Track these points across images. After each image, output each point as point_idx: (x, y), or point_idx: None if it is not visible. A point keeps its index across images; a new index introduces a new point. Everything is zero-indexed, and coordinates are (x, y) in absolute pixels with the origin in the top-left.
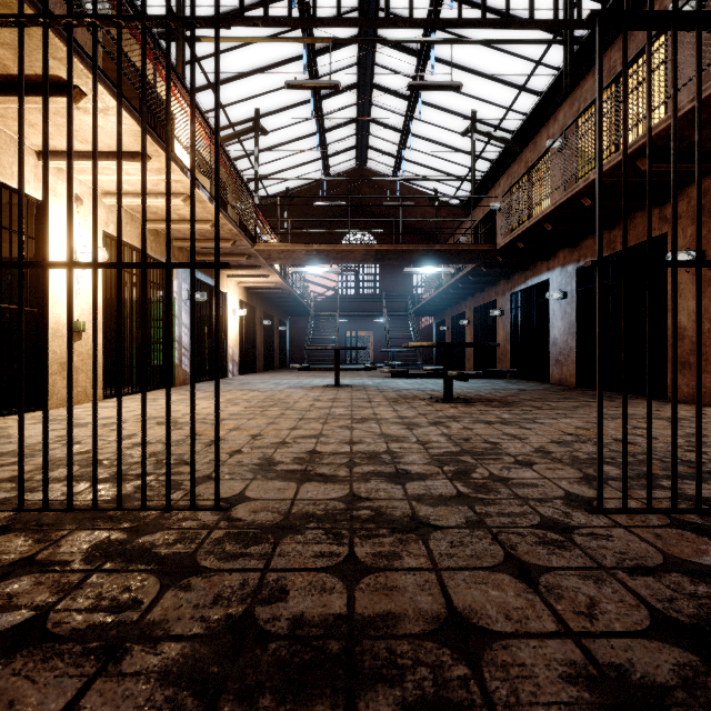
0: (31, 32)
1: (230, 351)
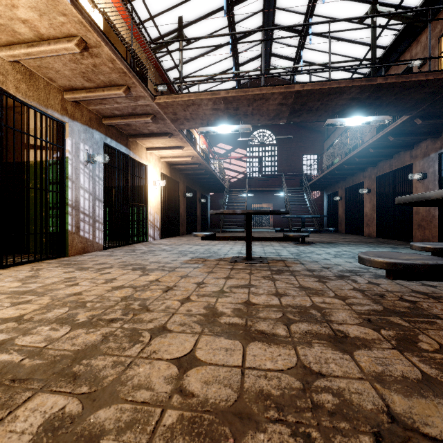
0: None
1: (150, 217)
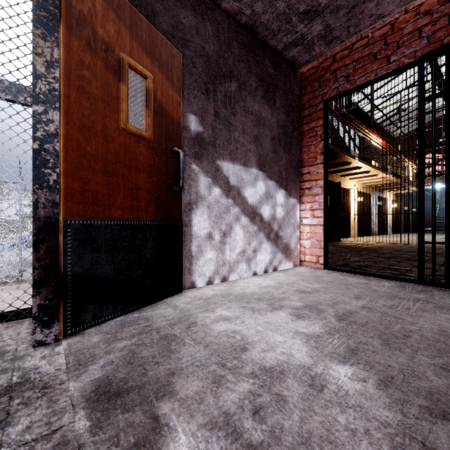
0: (367, 168)
1: (388, 223)
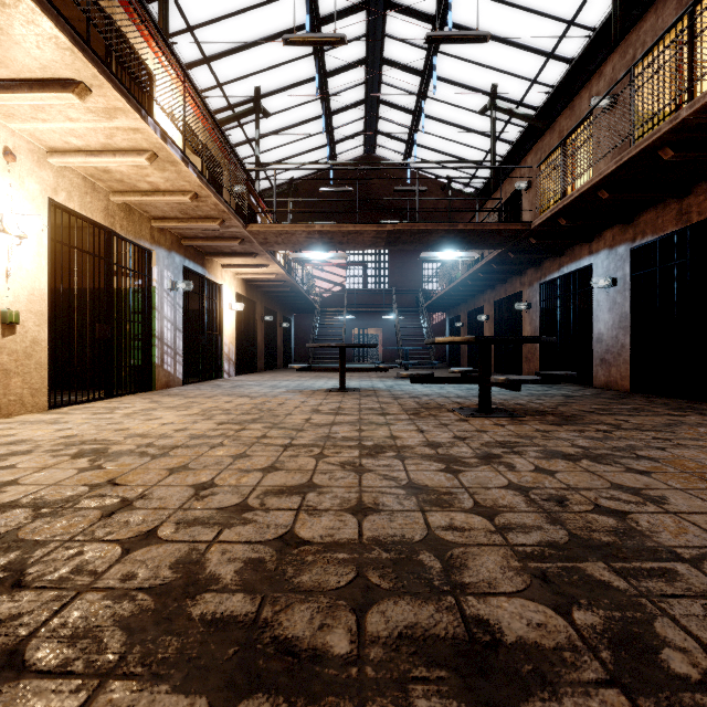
0: None
1: (225, 349)
